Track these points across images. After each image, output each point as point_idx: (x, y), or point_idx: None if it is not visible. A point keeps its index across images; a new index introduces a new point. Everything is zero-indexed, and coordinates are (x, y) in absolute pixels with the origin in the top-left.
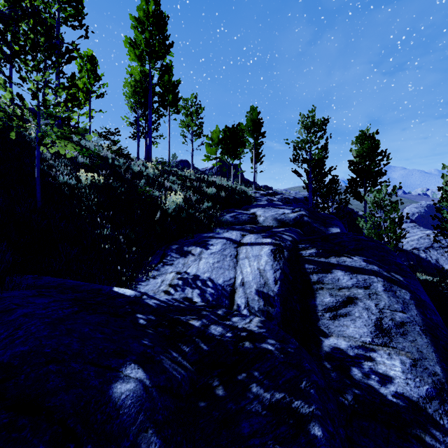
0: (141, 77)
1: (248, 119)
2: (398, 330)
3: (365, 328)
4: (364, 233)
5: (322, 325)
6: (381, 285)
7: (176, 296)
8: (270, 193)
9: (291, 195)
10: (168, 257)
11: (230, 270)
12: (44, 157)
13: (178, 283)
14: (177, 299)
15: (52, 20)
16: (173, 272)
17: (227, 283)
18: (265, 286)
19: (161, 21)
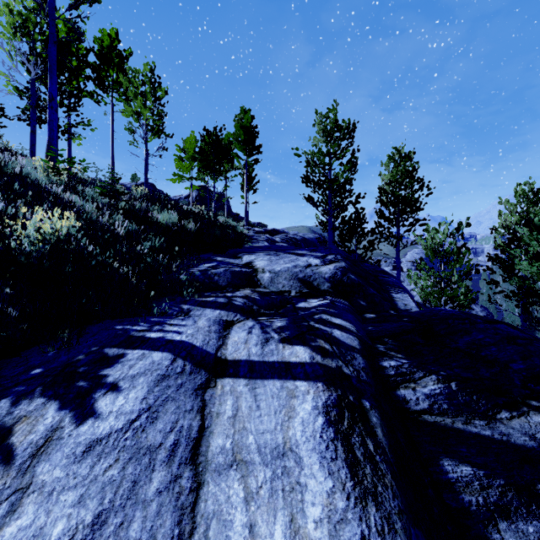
0: (38, 4)
1: (238, 124)
2: None
3: None
4: None
5: None
6: None
7: None
8: (269, 231)
9: (298, 235)
10: None
11: None
12: None
13: None
14: None
15: None
16: None
17: None
18: None
19: None
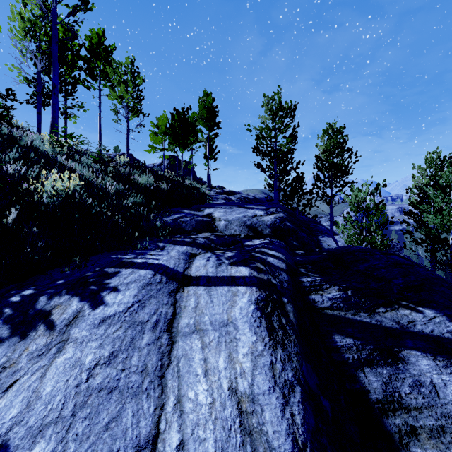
0: (43, 12)
1: (201, 105)
2: None
3: None
4: None
5: None
6: None
7: None
8: (227, 192)
9: (251, 195)
10: None
11: (144, 395)
12: None
13: None
14: None
15: None
16: None
17: None
18: None
19: None
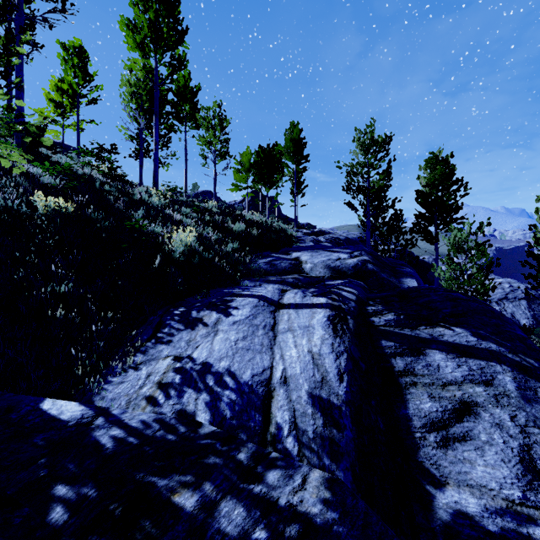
0: (145, 74)
1: (288, 138)
2: None
3: (504, 468)
4: (435, 283)
5: (426, 459)
6: (510, 378)
7: (166, 408)
8: (315, 232)
9: (342, 235)
10: (165, 329)
11: (264, 353)
12: None
13: (174, 381)
14: (165, 419)
15: None
16: (169, 357)
17: (259, 378)
18: (323, 386)
19: None
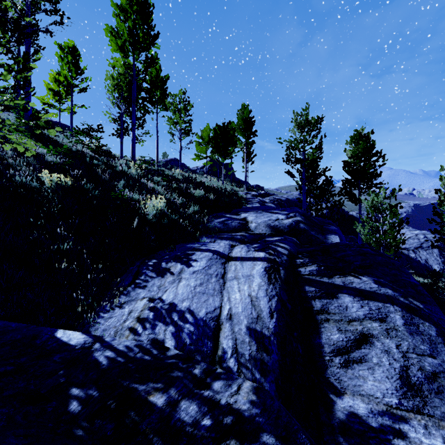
0: (125, 70)
1: (240, 117)
2: (431, 385)
3: (387, 382)
4: (359, 236)
5: (331, 375)
6: (399, 316)
7: (143, 337)
8: (262, 194)
9: (283, 196)
10: (142, 277)
11: (215, 296)
12: (4, 155)
13: (149, 317)
14: (142, 345)
15: (22, 3)
16: (145, 298)
17: (211, 315)
18: (258, 321)
19: (145, 9)
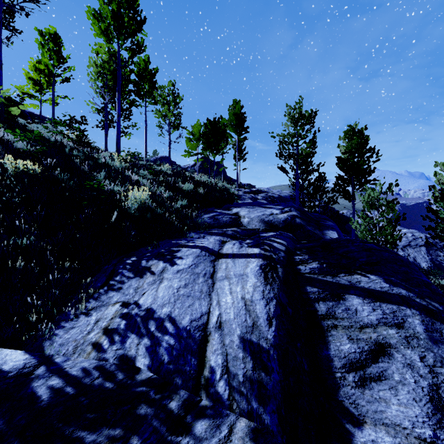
0: (109, 57)
1: (231, 113)
2: None
3: (416, 406)
4: (352, 234)
5: (345, 398)
6: (419, 321)
7: (109, 354)
8: (254, 191)
9: (276, 193)
10: (117, 277)
11: (202, 299)
12: None
13: (119, 327)
14: (105, 366)
15: None
16: (118, 303)
17: (196, 323)
18: (254, 330)
19: None
